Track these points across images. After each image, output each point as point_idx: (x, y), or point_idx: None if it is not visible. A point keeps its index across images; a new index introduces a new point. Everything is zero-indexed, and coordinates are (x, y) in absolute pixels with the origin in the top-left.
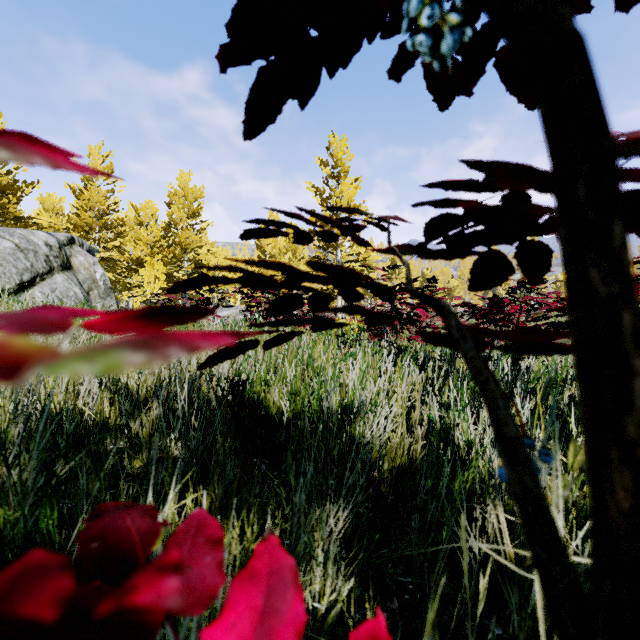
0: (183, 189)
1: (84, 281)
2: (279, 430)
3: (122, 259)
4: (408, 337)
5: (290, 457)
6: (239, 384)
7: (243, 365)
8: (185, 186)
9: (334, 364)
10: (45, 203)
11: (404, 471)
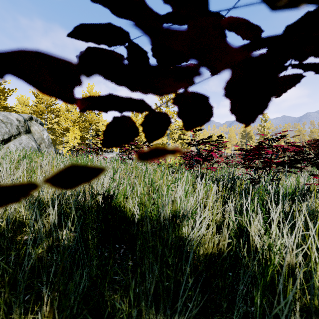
0: (90, 93)
1: (37, 139)
2: (133, 226)
3: (59, 128)
4: (206, 168)
5: (130, 277)
6: (107, 197)
7: (111, 185)
8: (91, 91)
9: (167, 185)
10: (20, 100)
11: (215, 258)
